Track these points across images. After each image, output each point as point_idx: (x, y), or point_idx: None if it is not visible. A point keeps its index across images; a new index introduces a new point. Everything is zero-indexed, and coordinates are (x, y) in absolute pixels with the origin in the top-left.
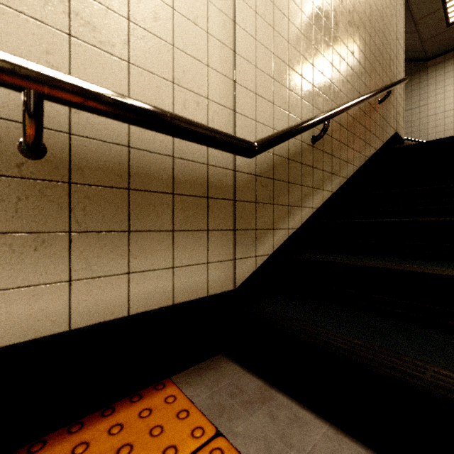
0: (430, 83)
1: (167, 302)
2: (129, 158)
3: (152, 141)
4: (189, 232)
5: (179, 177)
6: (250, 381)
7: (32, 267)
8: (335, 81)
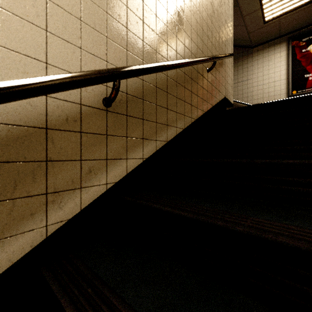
0: (254, 64)
1: None
2: None
3: None
4: None
5: None
6: None
7: None
8: (149, 40)
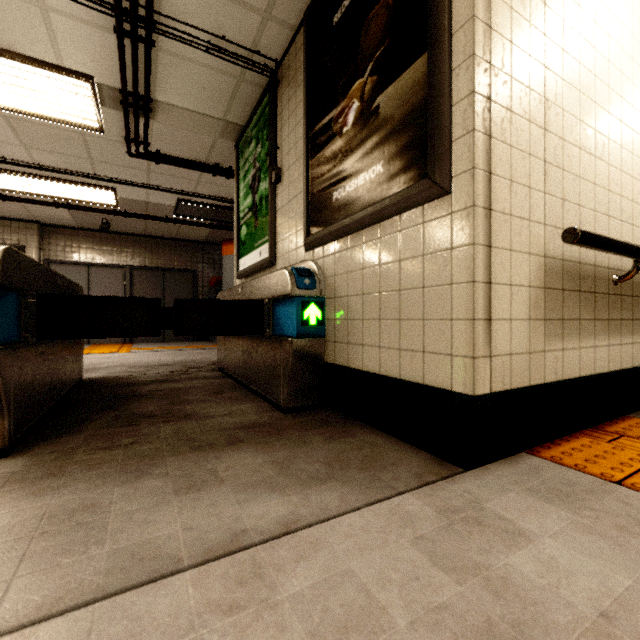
0: None
1: None
2: (632, 279)
3: None
4: None
5: None
6: None
7: (614, 336)
8: None
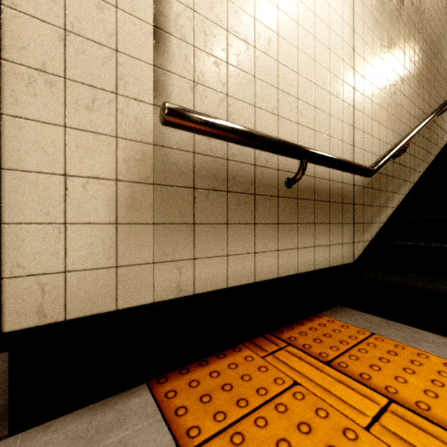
0: None
1: (327, 265)
2: (314, 183)
3: (322, 172)
4: (335, 224)
5: (331, 192)
6: (372, 317)
7: (288, 240)
8: (406, 107)
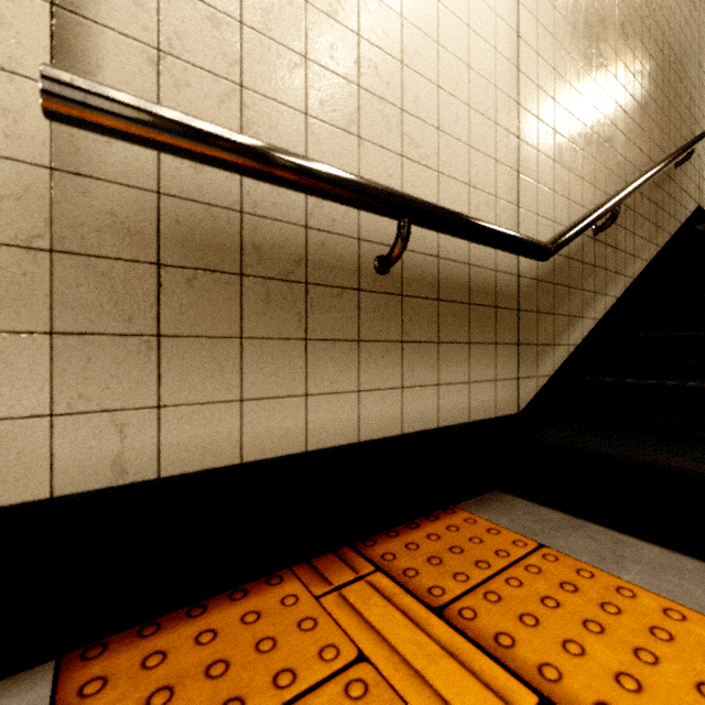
0: None
1: (464, 419)
2: (438, 269)
3: (454, 249)
4: (481, 345)
5: (473, 286)
6: (548, 512)
7: (381, 373)
8: (620, 148)
